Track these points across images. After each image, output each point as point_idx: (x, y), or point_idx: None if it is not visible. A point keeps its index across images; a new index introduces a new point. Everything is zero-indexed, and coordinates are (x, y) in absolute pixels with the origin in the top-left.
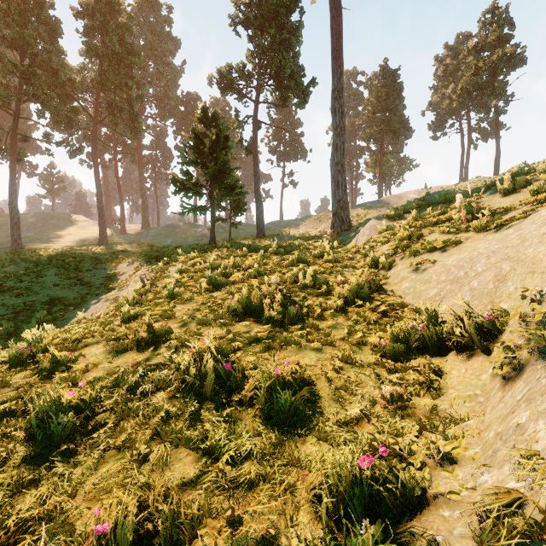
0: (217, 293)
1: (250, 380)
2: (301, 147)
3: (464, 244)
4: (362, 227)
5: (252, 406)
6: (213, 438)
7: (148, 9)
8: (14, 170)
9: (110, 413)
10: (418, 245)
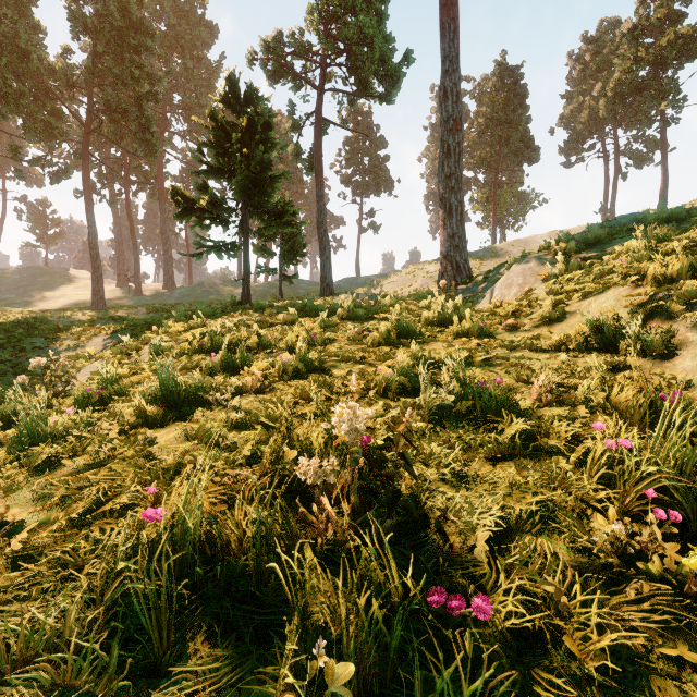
0: (166, 434)
1: None
2: (385, 175)
3: None
4: (493, 277)
5: None
6: None
7: None
8: None
9: None
10: None
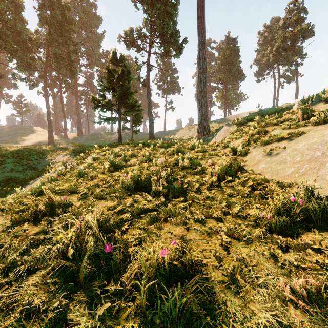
0: (116, 173)
1: (132, 264)
2: (177, 85)
3: (308, 134)
4: (217, 132)
5: (133, 299)
6: None
7: None
8: None
9: None
10: (266, 137)
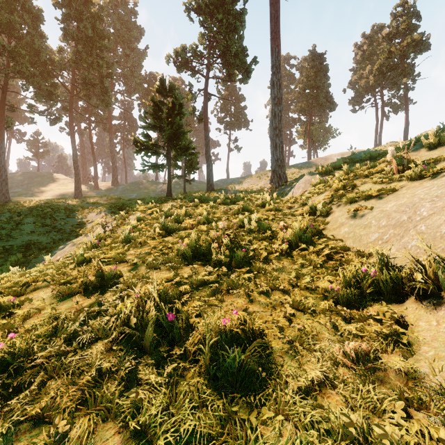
0: (168, 238)
1: (195, 331)
2: (244, 117)
3: (400, 191)
4: (296, 182)
5: (196, 363)
6: (147, 413)
7: (116, 3)
8: (2, 135)
9: (40, 368)
10: (353, 194)
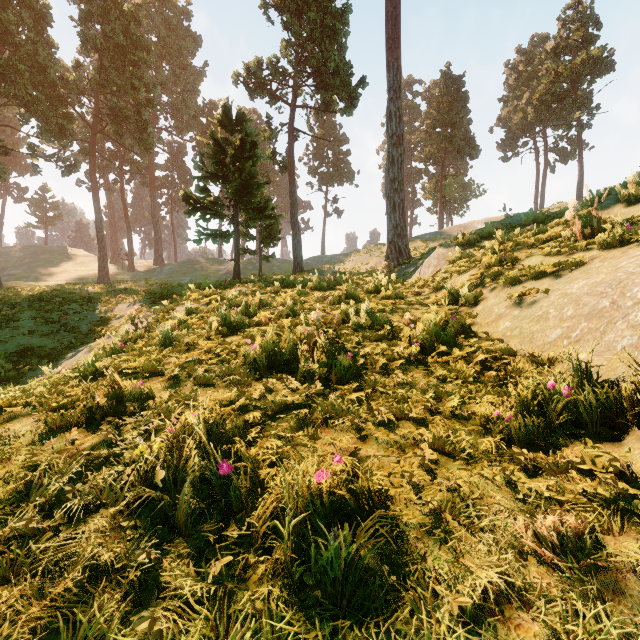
0: (232, 338)
1: (267, 494)
2: (347, 167)
3: (590, 265)
4: (424, 258)
5: (269, 552)
6: None
7: None
8: None
9: None
10: (515, 271)
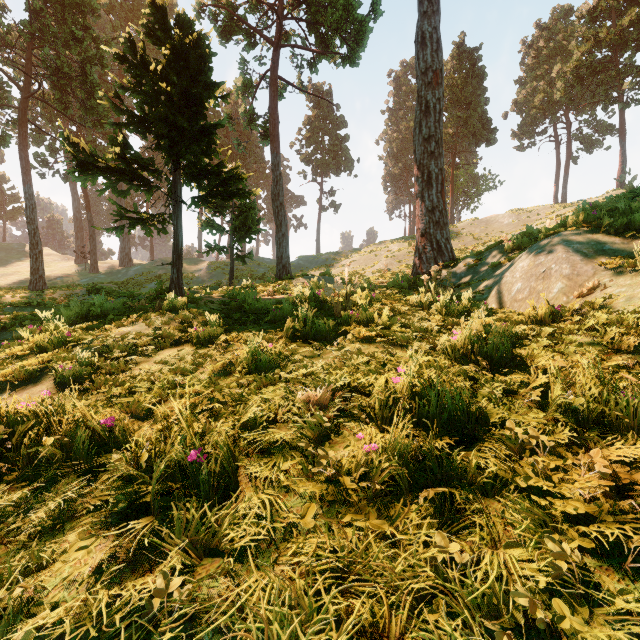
0: None
1: None
2: (345, 154)
3: None
4: (487, 260)
5: None
6: None
7: None
8: None
9: None
10: None
